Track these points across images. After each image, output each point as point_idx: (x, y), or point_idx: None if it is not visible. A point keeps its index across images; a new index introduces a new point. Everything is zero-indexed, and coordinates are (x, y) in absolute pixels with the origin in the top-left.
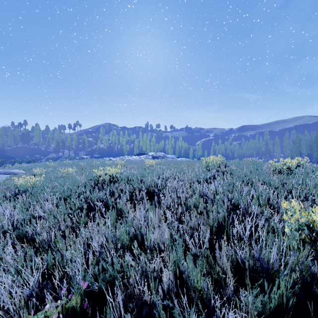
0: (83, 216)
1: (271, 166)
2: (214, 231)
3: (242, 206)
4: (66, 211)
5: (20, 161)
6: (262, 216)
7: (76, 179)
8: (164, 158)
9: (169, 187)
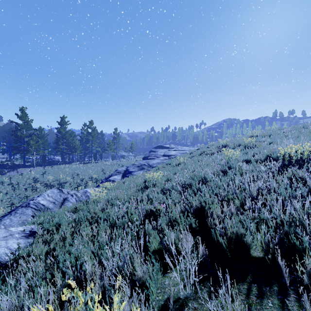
0: None
1: None
2: None
3: None
4: None
5: None
6: None
7: None
8: None
9: None
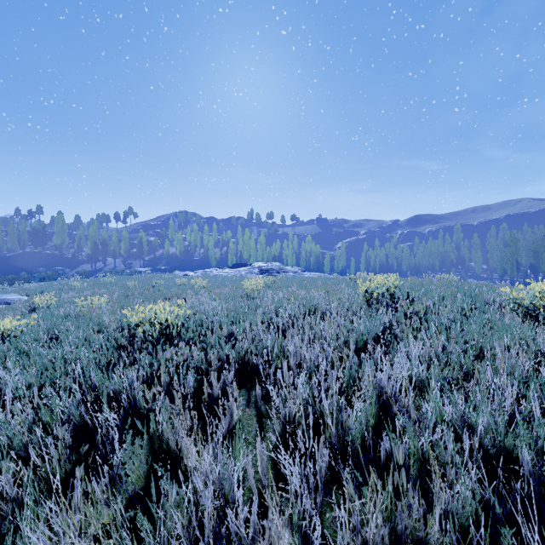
0: (55, 460)
1: (507, 299)
2: None
3: (524, 464)
4: (21, 437)
5: (25, 277)
6: None
7: (103, 322)
8: (281, 272)
9: (290, 353)
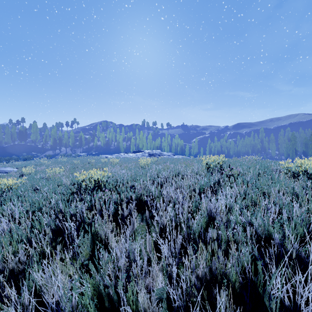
0: (44, 245)
1: (283, 168)
2: (238, 288)
3: (275, 240)
4: (26, 234)
5: (15, 158)
6: (309, 259)
7: (62, 181)
8: (161, 155)
9: (164, 195)
